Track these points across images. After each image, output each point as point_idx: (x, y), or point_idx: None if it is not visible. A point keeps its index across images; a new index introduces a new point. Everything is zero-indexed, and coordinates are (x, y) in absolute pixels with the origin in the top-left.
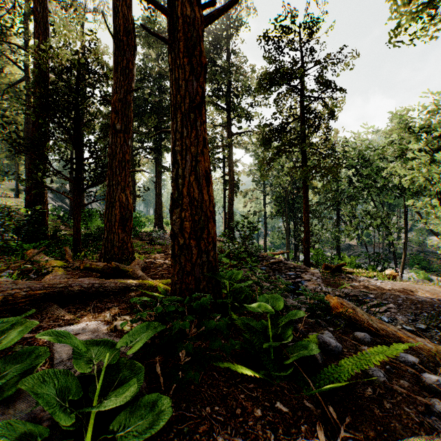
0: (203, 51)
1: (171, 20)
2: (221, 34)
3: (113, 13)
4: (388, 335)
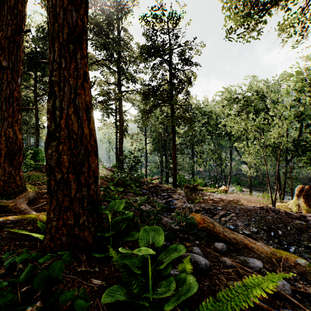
0: None
1: None
2: (113, 14)
3: None
4: (238, 243)
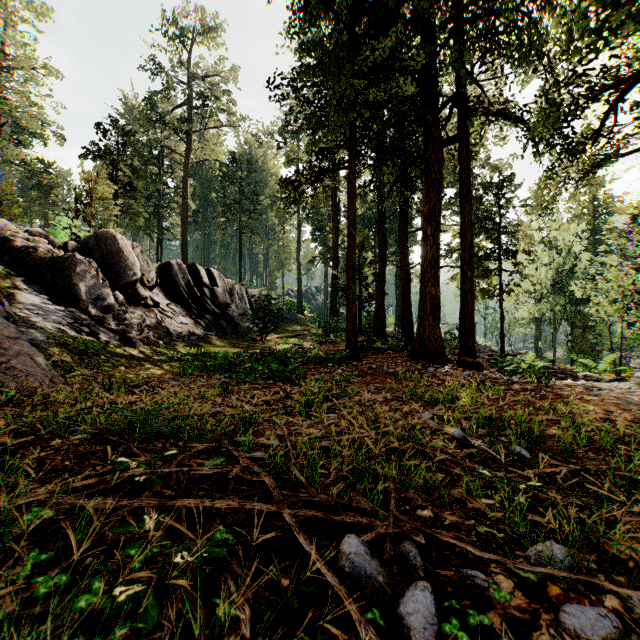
0: (409, 278)
1: (401, 269)
2: None
3: (378, 231)
4: None
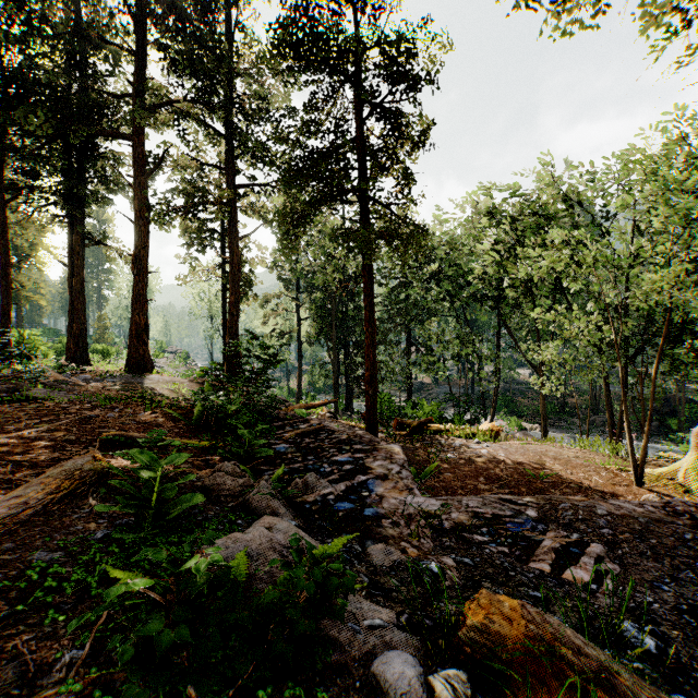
0: None
1: None
2: None
3: None
4: None
